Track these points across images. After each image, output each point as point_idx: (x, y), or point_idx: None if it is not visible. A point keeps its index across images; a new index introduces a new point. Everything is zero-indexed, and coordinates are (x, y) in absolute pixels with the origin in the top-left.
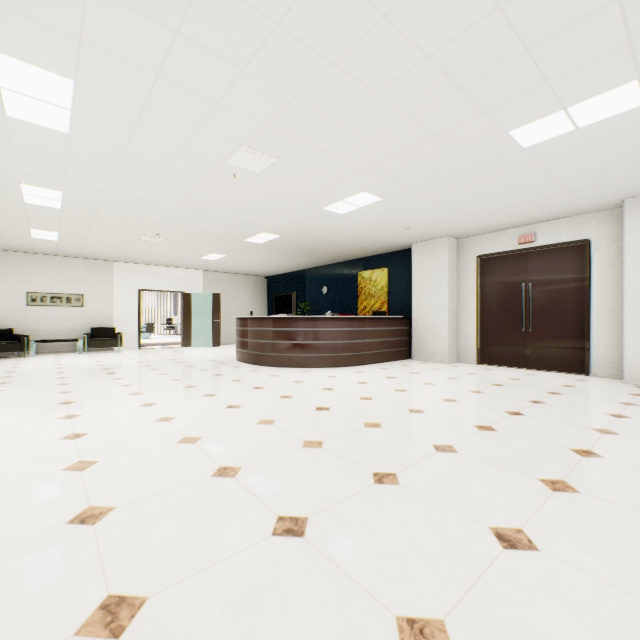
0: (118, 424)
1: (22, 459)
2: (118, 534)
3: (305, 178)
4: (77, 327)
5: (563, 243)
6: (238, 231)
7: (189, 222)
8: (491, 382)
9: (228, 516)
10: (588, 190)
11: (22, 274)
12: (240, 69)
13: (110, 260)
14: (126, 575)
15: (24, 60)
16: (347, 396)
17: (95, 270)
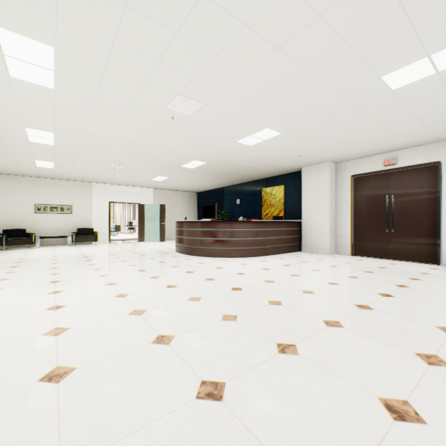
0: (88, 298)
1: (16, 325)
2: (75, 392)
3: (224, 119)
4: (68, 228)
5: (419, 165)
6: (176, 159)
7: (142, 153)
8: (363, 269)
9: (162, 379)
10: (441, 123)
11: (31, 191)
12: (174, 32)
13: (90, 181)
14: (76, 432)
15: (18, 32)
16: (255, 279)
17: (80, 188)
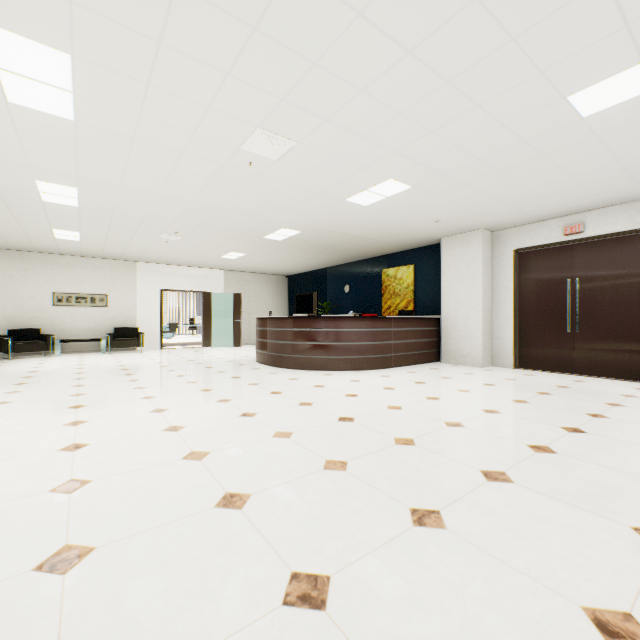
0: (123, 433)
1: (11, 475)
2: (89, 591)
3: (326, 165)
4: (101, 327)
5: (618, 233)
6: (257, 227)
7: (206, 218)
8: (535, 390)
9: (229, 569)
10: None
11: (49, 275)
12: (251, 28)
13: (132, 260)
14: None
15: (15, 31)
16: (373, 404)
17: (118, 270)
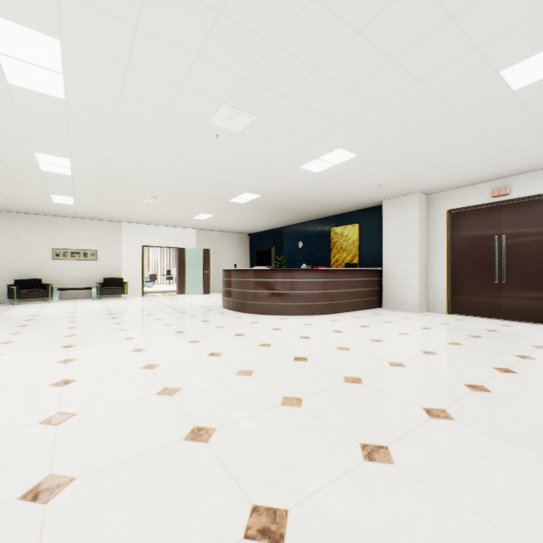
0: (106, 370)
1: (7, 408)
2: (67, 521)
3: (283, 136)
4: (92, 277)
5: (540, 195)
6: (223, 192)
7: (180, 185)
8: (467, 333)
9: (194, 501)
10: None
11: (48, 233)
12: (216, 13)
13: (118, 221)
14: None
15: (11, 19)
16: (324, 345)
17: (106, 229)
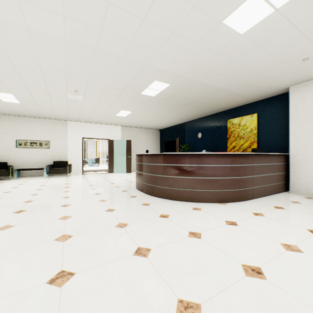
0: None
1: None
2: None
3: None
4: (46, 161)
5: None
6: (134, 81)
7: (90, 70)
8: None
9: None
10: None
11: (13, 129)
12: None
13: (65, 120)
14: None
15: None
16: None
17: (56, 126)
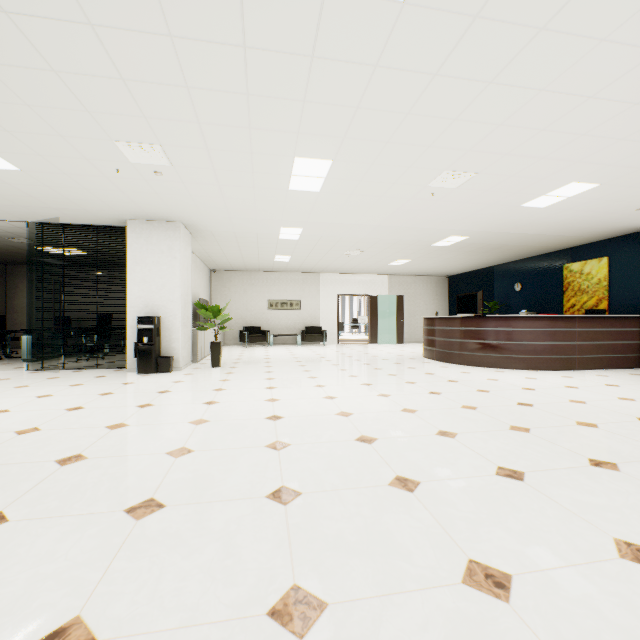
0: (352, 394)
1: (309, 405)
2: (387, 451)
3: (502, 183)
4: (296, 325)
5: None
6: (426, 238)
7: (385, 236)
8: None
9: (457, 458)
10: None
11: (265, 287)
12: (452, 120)
13: (317, 272)
14: (402, 470)
15: (309, 158)
16: (552, 397)
17: (307, 281)
